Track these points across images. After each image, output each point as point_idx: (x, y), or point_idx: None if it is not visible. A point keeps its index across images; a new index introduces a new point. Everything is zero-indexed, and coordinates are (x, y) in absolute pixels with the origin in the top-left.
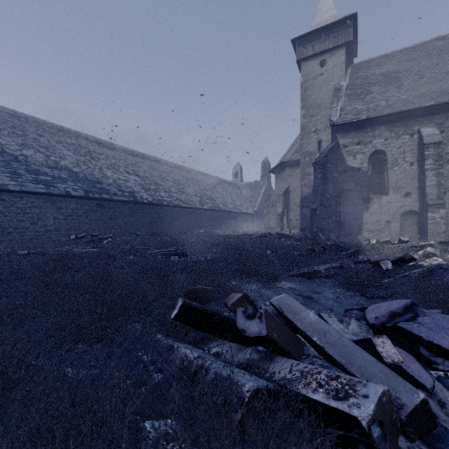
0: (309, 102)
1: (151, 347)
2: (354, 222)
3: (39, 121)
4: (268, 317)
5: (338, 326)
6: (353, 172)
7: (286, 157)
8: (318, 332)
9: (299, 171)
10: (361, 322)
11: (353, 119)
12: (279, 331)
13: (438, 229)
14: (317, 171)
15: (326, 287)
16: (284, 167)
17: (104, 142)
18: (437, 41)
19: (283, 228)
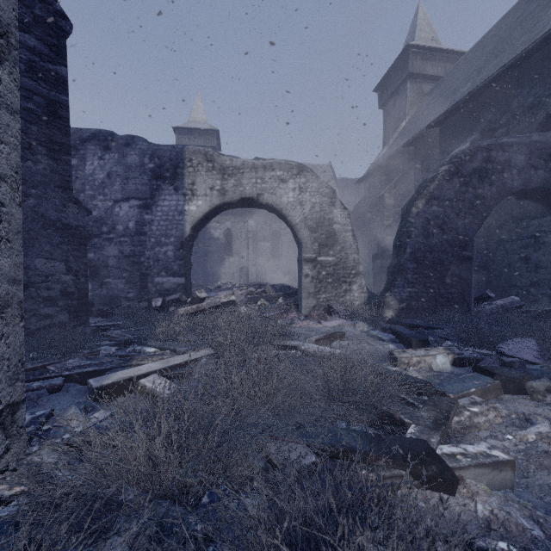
0: None
1: None
2: (215, 273)
3: None
4: None
5: None
6: (215, 240)
7: None
8: None
9: None
10: None
11: None
12: None
13: (253, 277)
14: None
15: None
16: None
17: None
18: None
19: None
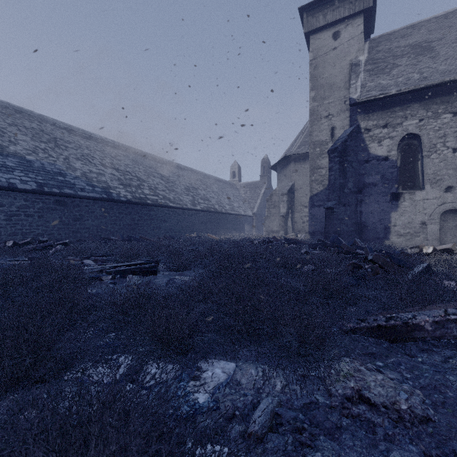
0: (319, 82)
1: None
2: (380, 223)
3: None
4: None
5: None
6: (378, 161)
7: (291, 150)
8: None
9: (305, 166)
10: None
11: (380, 95)
12: None
13: None
14: (333, 160)
15: None
16: (288, 162)
17: (77, 130)
18: None
19: (288, 231)
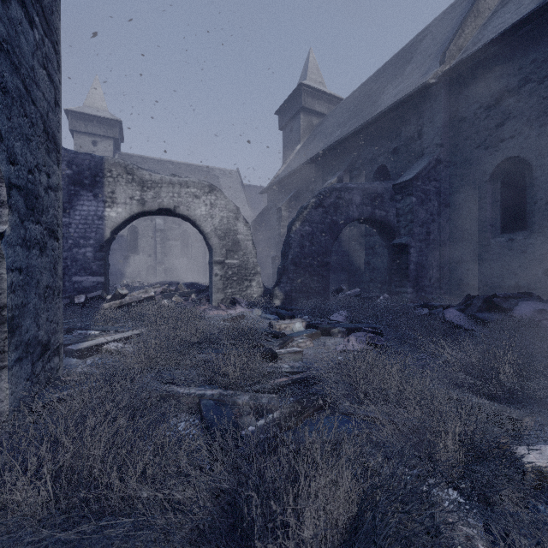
0: None
1: None
2: (119, 271)
3: None
4: None
5: None
6: (118, 237)
7: None
8: None
9: None
10: None
11: None
12: None
13: (161, 276)
14: None
15: None
16: None
17: None
18: (170, 164)
19: None
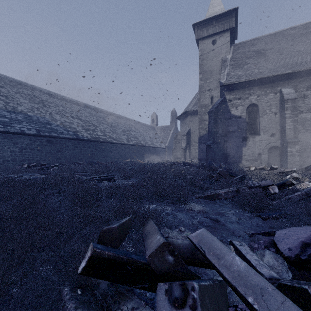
0: (204, 69)
1: (53, 308)
2: (236, 154)
3: (1, 76)
4: (203, 299)
5: (253, 257)
6: (235, 119)
7: (188, 108)
8: (252, 289)
9: (197, 118)
10: (270, 249)
11: (236, 81)
12: (213, 305)
13: (294, 159)
14: (211, 118)
15: (227, 208)
16: (187, 115)
17: (54, 94)
18: (291, 30)
19: (186, 158)
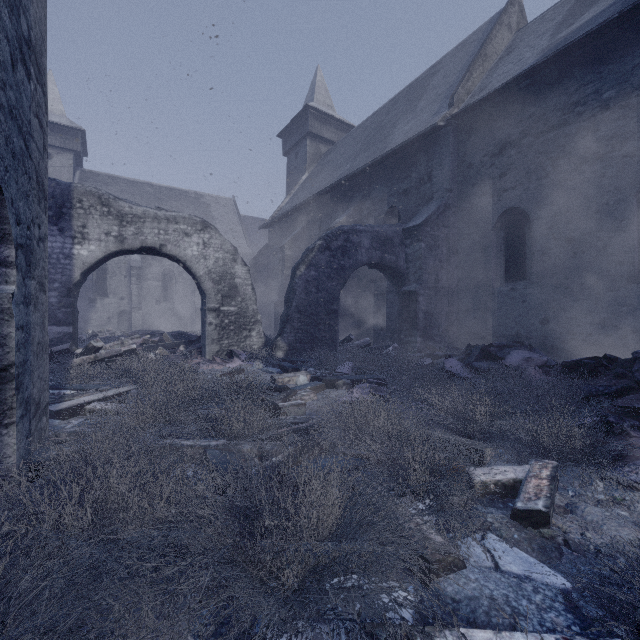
0: None
1: None
2: (81, 318)
3: None
4: None
5: None
6: None
7: None
8: None
9: None
10: None
11: None
12: None
13: (138, 323)
14: None
15: None
16: None
17: None
18: (148, 187)
19: None
